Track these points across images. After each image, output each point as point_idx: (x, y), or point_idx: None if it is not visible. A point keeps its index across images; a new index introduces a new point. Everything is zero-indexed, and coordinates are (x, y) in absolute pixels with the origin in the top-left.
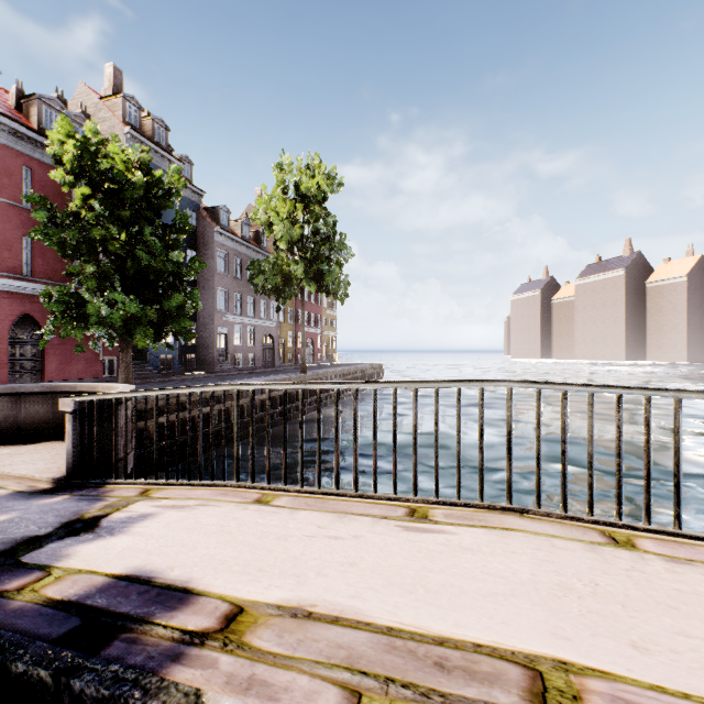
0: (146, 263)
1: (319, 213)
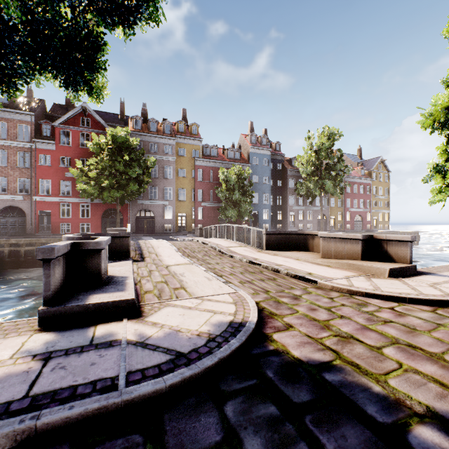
0: (235, 199)
1: (329, 154)
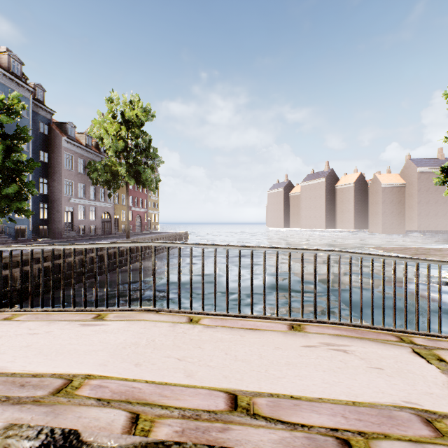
0: None
1: (139, 133)
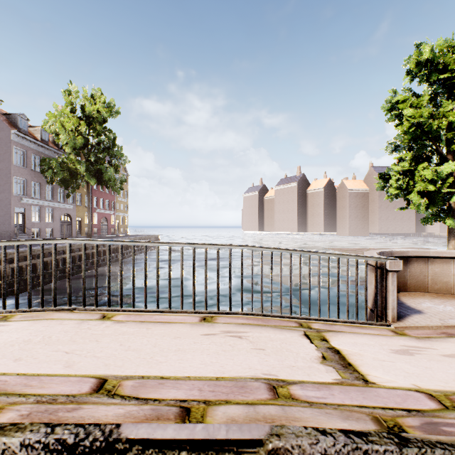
0: None
1: (101, 130)
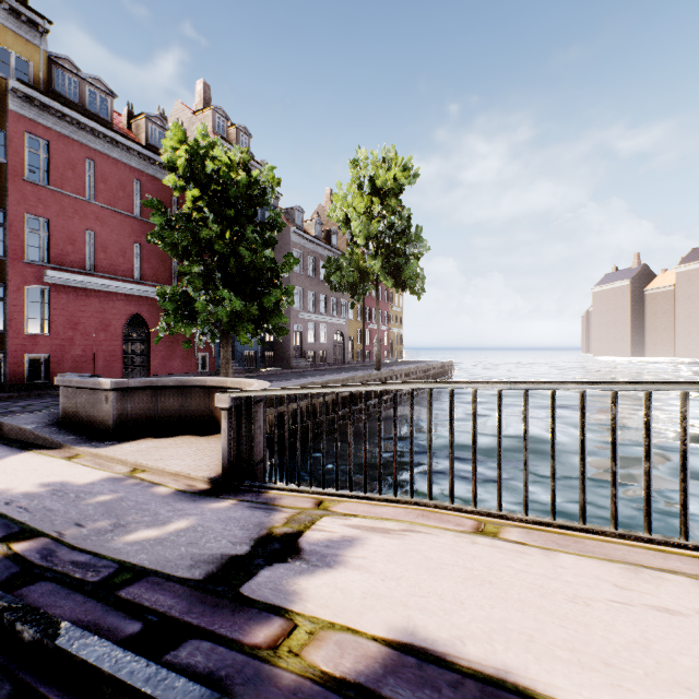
0: (249, 260)
1: (394, 207)
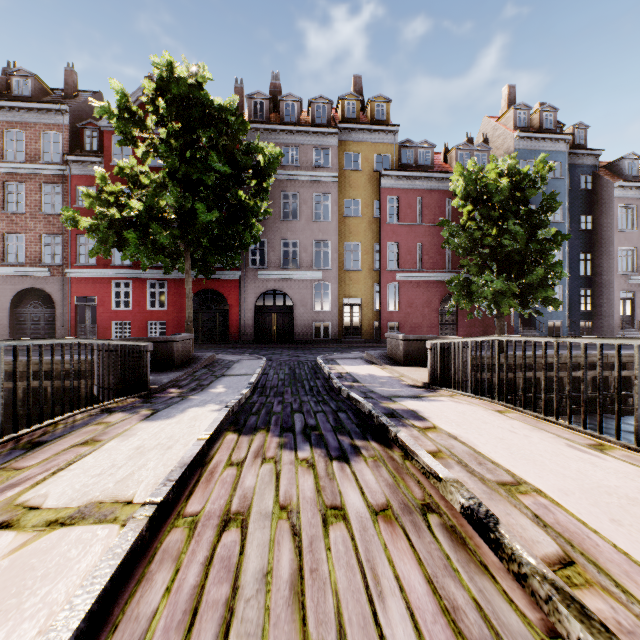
0: (508, 248)
1: None
